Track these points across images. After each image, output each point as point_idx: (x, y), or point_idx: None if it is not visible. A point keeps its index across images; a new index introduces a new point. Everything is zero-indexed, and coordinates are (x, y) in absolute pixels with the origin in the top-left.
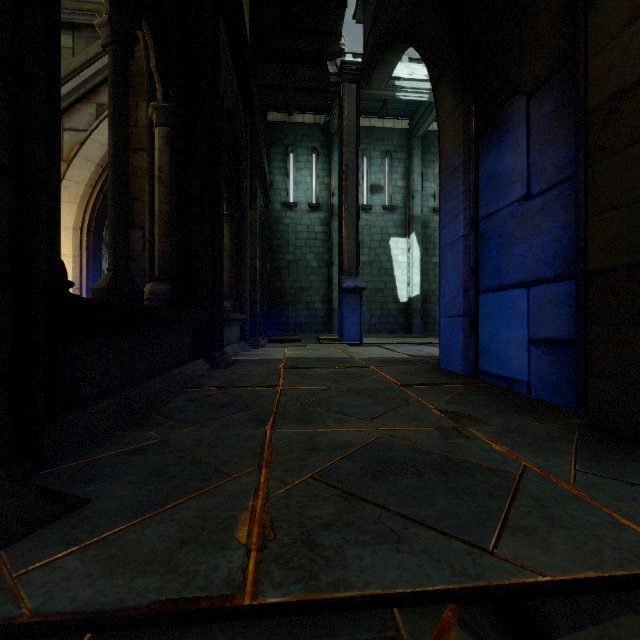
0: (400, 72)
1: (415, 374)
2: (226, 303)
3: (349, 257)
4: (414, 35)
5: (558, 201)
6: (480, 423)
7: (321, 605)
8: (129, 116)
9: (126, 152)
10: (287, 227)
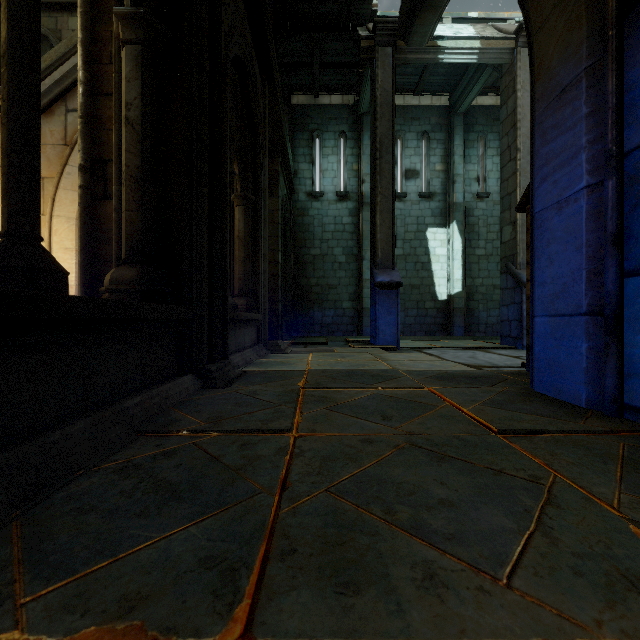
0: (443, 32)
1: (507, 405)
2: (240, 300)
3: (383, 247)
4: None
5: None
6: None
7: None
8: (101, 51)
9: (34, 38)
10: (312, 219)
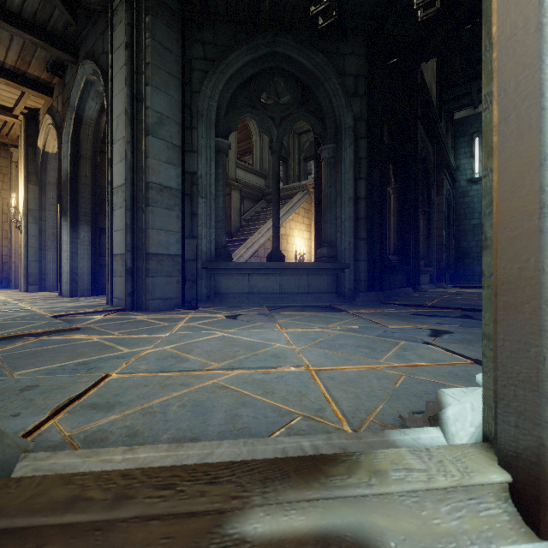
0: None
1: None
2: (420, 262)
3: None
4: None
5: None
6: None
7: (438, 307)
8: None
9: (386, 215)
10: (472, 198)
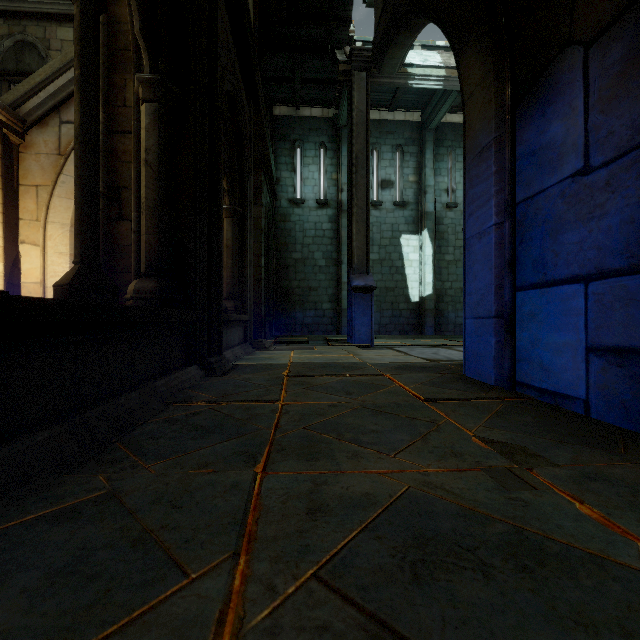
0: (413, 59)
1: (439, 385)
2: (228, 303)
3: (359, 254)
4: (433, 4)
5: (632, 171)
6: (542, 461)
7: None
8: (116, 95)
9: (97, 122)
10: (294, 224)
